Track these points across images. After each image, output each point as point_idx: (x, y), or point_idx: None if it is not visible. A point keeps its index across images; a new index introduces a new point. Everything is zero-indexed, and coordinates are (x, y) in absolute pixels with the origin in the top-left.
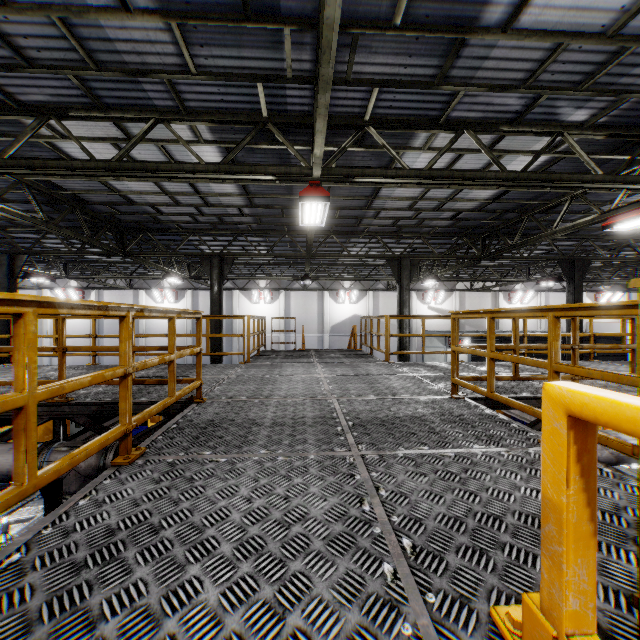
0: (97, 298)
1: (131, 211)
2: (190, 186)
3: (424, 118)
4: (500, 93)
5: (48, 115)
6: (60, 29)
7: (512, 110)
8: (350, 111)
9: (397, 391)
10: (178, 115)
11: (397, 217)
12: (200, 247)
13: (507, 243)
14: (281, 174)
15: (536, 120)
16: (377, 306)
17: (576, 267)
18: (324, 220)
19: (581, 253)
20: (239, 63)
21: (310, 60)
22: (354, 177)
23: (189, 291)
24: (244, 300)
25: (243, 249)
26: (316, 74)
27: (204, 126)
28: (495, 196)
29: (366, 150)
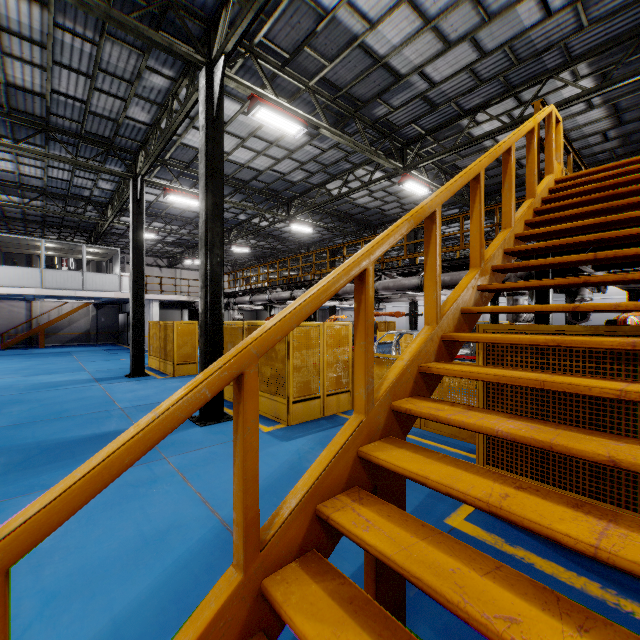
0: None
1: (497, 174)
2: None
3: None
4: None
5: (478, 111)
6: (505, 53)
7: None
8: None
9: None
10: (564, 66)
11: None
12: None
13: None
14: None
15: None
16: None
17: None
18: None
19: None
20: None
21: None
22: None
23: None
24: None
25: None
26: None
27: (583, 65)
28: None
29: None
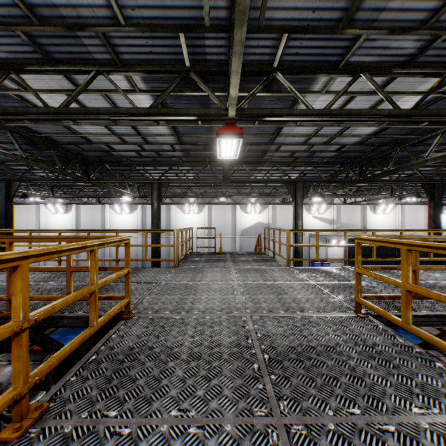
0: (76, 210)
1: (91, 149)
2: (133, 128)
3: (325, 63)
4: (398, 36)
5: (9, 70)
6: None
7: (406, 53)
8: (261, 59)
9: (303, 305)
10: (115, 67)
11: (294, 150)
12: (145, 174)
13: (381, 169)
14: (201, 115)
15: (426, 62)
16: (275, 215)
17: (435, 187)
18: (237, 153)
19: (436, 176)
20: (162, 14)
21: (226, 8)
22: (264, 116)
23: (140, 205)
24: (178, 211)
25: (176, 175)
26: (231, 21)
27: (138, 77)
28: (375, 132)
29: (273, 95)
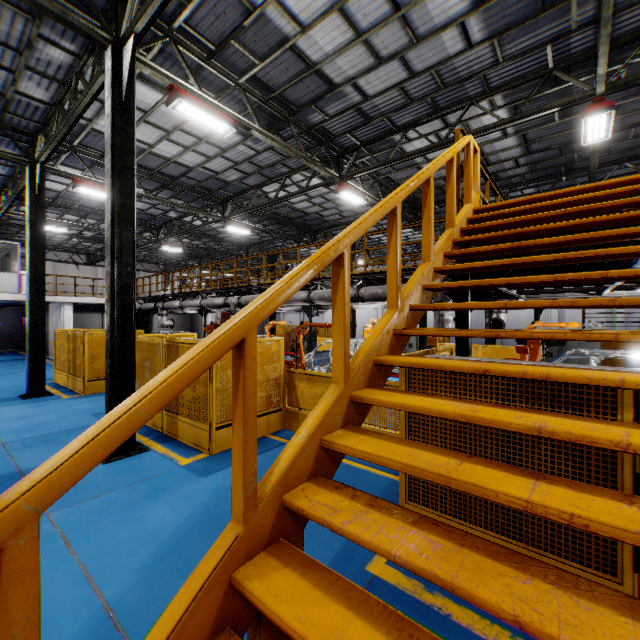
0: None
1: None
2: None
3: None
4: None
5: (409, 128)
6: (432, 76)
7: None
8: (635, 26)
9: None
10: (483, 96)
11: None
12: None
13: None
14: (565, 104)
15: None
16: None
17: None
18: (608, 131)
19: None
20: (534, 41)
21: (593, 10)
22: None
23: None
24: None
25: None
26: (598, 17)
27: (499, 96)
28: None
29: None
